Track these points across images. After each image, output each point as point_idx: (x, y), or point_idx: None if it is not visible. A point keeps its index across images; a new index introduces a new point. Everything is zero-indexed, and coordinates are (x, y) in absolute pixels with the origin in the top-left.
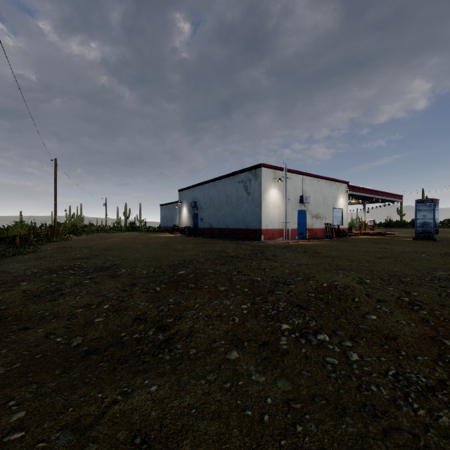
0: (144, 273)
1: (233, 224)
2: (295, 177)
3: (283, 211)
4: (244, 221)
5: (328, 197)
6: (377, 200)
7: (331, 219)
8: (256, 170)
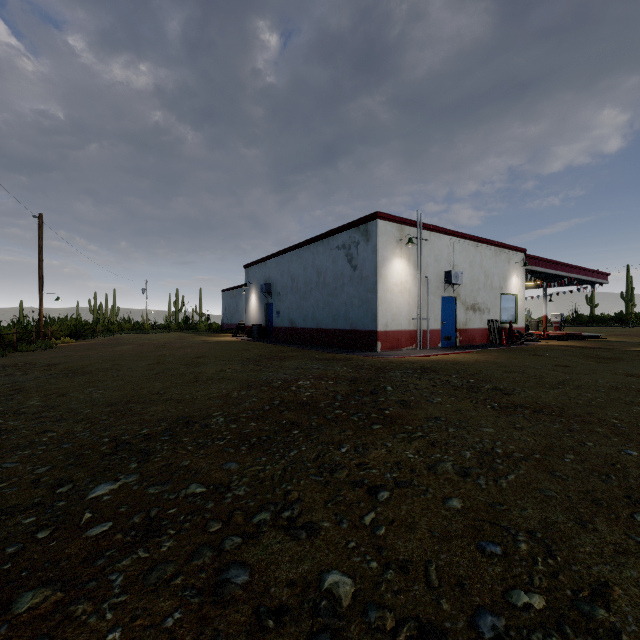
0: None
1: (327, 322)
2: (437, 239)
3: (415, 298)
4: (346, 316)
5: (493, 275)
6: (568, 280)
7: (498, 312)
8: (367, 225)
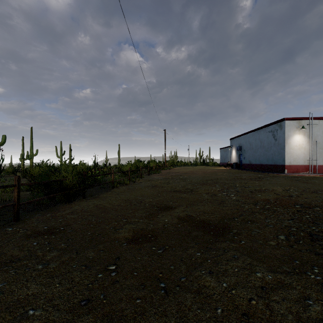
0: (195, 181)
1: (264, 161)
2: None
3: (308, 151)
4: (272, 159)
5: None
6: None
7: None
8: (281, 123)
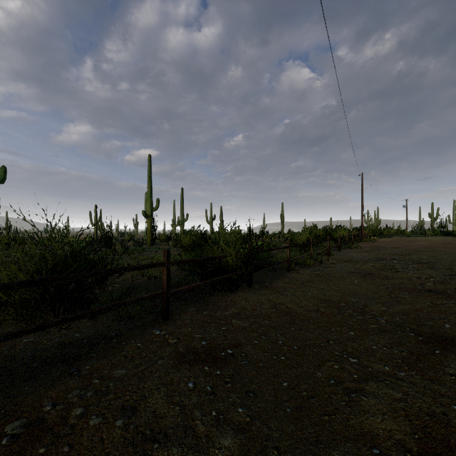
0: None
1: None
2: None
3: None
4: None
5: None
6: None
7: None
8: None
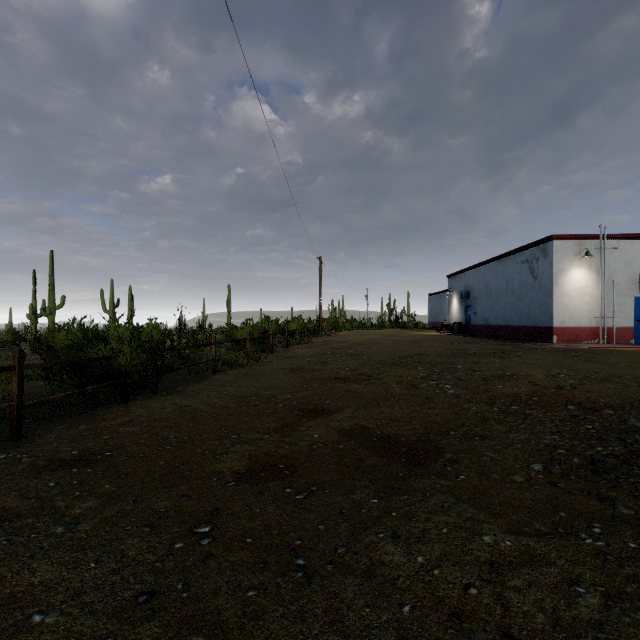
0: (378, 359)
1: (514, 320)
2: (629, 245)
3: (598, 300)
4: (529, 315)
5: None
6: None
7: None
8: (545, 245)
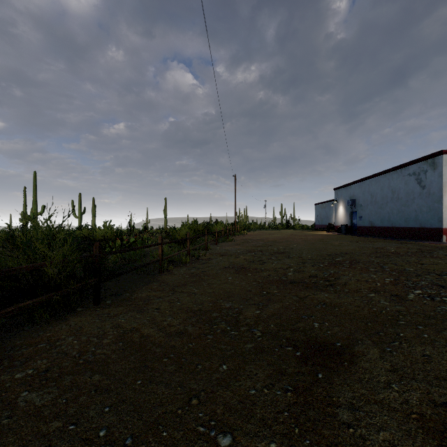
0: (309, 257)
1: (400, 222)
2: None
3: None
4: (416, 218)
5: None
6: None
7: None
8: (434, 159)
